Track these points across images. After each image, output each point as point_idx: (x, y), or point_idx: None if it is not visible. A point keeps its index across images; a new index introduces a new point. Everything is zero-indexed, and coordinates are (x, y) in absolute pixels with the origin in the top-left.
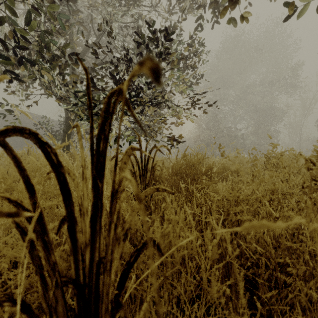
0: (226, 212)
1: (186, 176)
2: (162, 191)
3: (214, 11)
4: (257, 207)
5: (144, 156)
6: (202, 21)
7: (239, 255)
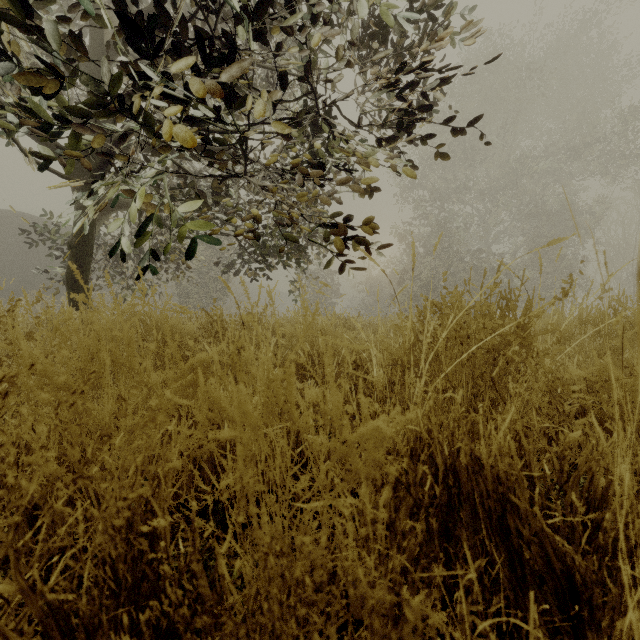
0: None
1: None
2: None
3: None
4: None
5: None
6: None
7: None
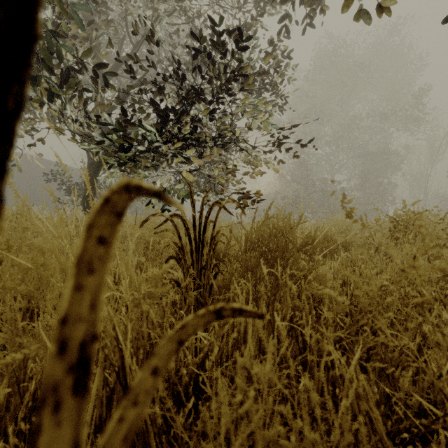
0: (354, 327)
1: (269, 252)
2: (231, 313)
3: (307, 2)
4: (424, 321)
5: (199, 219)
6: (289, 19)
7: (383, 415)
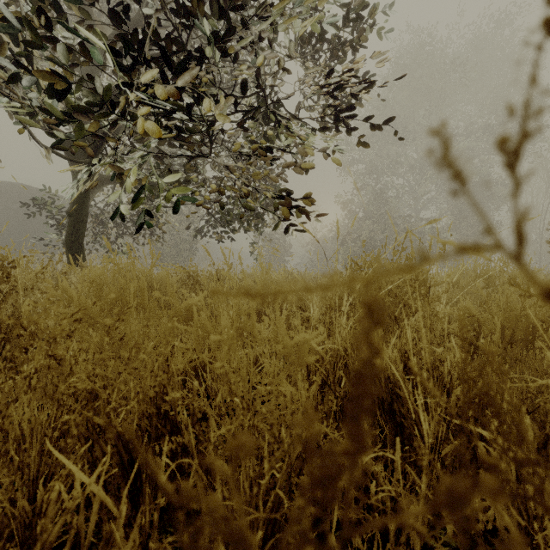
0: None
1: None
2: None
3: None
4: None
5: None
6: None
7: None
